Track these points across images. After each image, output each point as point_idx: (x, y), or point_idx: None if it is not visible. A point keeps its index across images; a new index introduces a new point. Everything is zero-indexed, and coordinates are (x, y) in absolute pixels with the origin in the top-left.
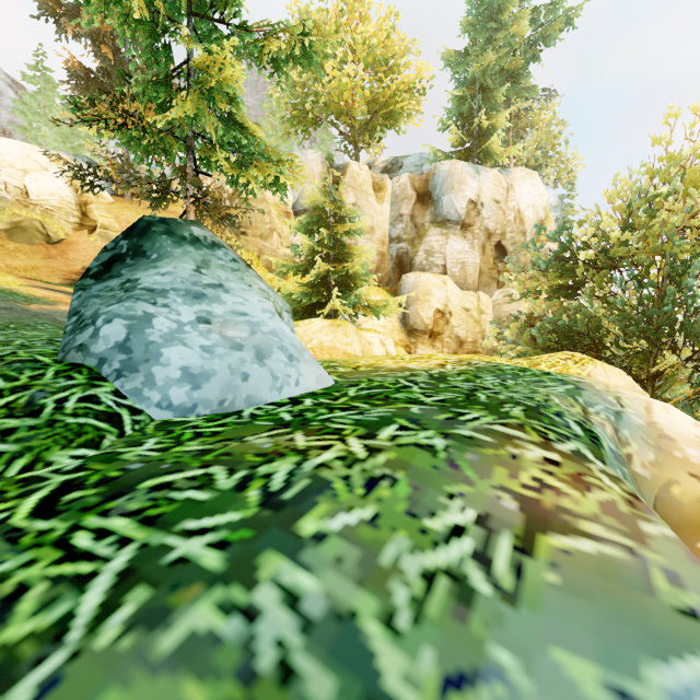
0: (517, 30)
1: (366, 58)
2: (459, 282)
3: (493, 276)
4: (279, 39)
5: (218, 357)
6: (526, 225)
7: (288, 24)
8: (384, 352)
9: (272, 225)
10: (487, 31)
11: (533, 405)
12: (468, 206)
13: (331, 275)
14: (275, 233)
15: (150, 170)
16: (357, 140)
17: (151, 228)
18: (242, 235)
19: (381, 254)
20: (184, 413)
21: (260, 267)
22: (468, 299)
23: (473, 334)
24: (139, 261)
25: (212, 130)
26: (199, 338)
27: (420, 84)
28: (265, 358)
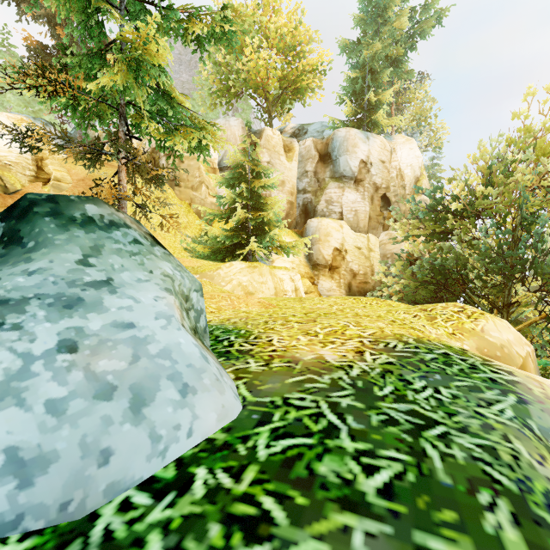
0: (399, 24)
1: (278, 44)
2: (353, 226)
3: (380, 221)
4: (201, 20)
5: (69, 421)
6: (406, 181)
7: (209, 7)
8: (293, 287)
9: (201, 179)
10: (374, 25)
11: (513, 488)
12: (360, 165)
13: (250, 221)
14: (203, 185)
15: (86, 133)
16: (270, 110)
17: (33, 208)
18: (176, 187)
19: (290, 203)
20: (0, 532)
21: (191, 213)
22: (360, 239)
23: (363, 267)
24: (11, 251)
25: (141, 99)
26: (49, 384)
27: (322, 66)
28: (145, 404)
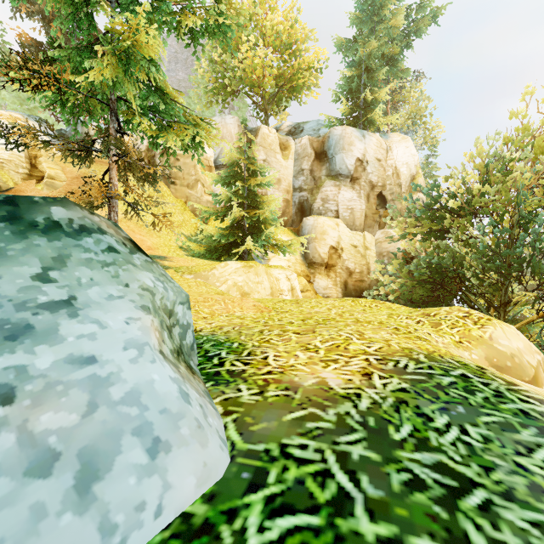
0: (395, 23)
1: (274, 41)
2: (349, 224)
3: (376, 219)
4: (195, 13)
5: None
6: (401, 179)
7: None
8: (289, 286)
9: (197, 177)
10: (370, 23)
11: None
12: (356, 163)
13: (245, 219)
14: (199, 183)
15: (76, 129)
16: (266, 108)
17: None
18: (171, 185)
19: (286, 201)
20: None
21: (187, 211)
22: (356, 237)
23: (360, 266)
24: None
25: (131, 94)
26: None
27: (318, 64)
28: (97, 478)
